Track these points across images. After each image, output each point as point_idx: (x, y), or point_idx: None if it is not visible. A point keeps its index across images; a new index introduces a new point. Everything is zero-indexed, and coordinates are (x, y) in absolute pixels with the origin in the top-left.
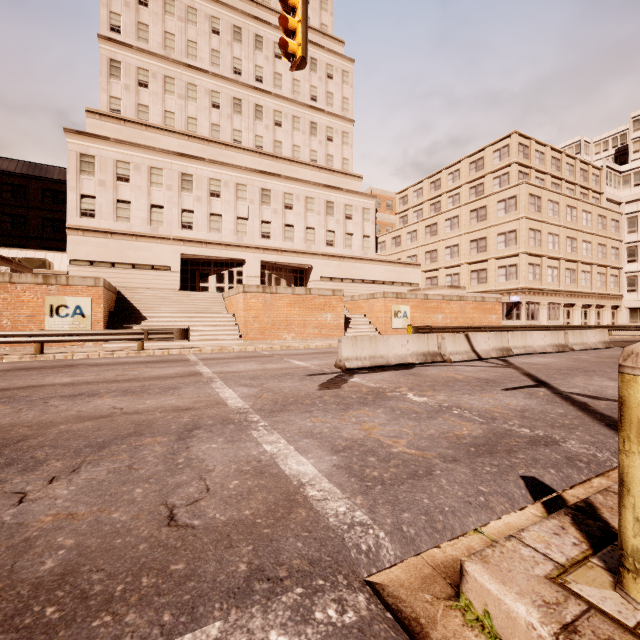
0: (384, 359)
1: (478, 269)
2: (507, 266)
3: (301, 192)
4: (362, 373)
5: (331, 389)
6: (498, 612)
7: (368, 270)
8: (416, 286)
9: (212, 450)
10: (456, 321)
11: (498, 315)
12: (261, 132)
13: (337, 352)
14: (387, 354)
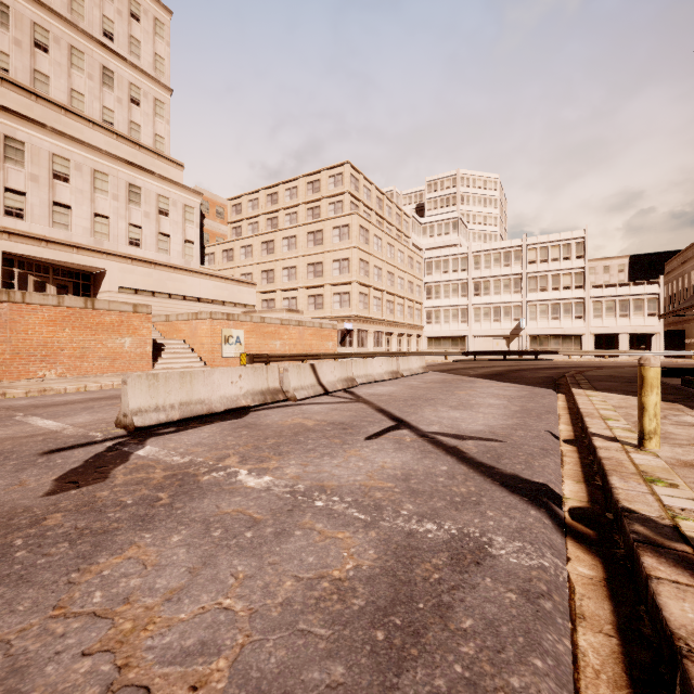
0: (205, 405)
1: (315, 294)
2: (341, 293)
3: (85, 160)
4: (164, 434)
5: (82, 486)
6: None
7: (192, 284)
8: (251, 308)
9: None
10: (295, 348)
11: (334, 342)
12: (5, 46)
13: None
14: (210, 397)
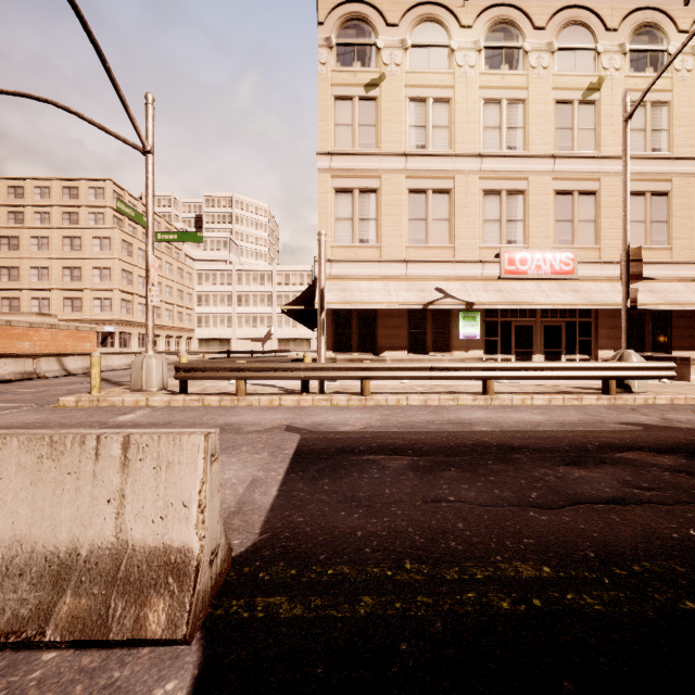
0: None
1: (73, 297)
2: (103, 299)
3: None
4: None
5: None
6: (67, 402)
7: None
8: None
9: None
10: (47, 349)
11: (93, 343)
12: None
13: None
14: None
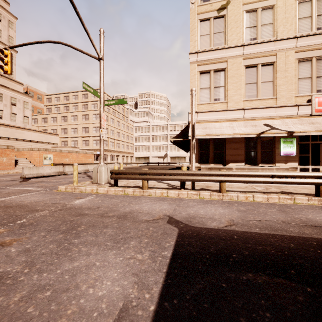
0: (42, 174)
1: (86, 140)
2: (96, 140)
3: None
4: (34, 178)
5: (24, 182)
6: (61, 189)
7: (27, 134)
8: (56, 145)
9: (0, 190)
10: (75, 161)
11: (92, 159)
12: None
13: (15, 175)
14: (43, 172)
